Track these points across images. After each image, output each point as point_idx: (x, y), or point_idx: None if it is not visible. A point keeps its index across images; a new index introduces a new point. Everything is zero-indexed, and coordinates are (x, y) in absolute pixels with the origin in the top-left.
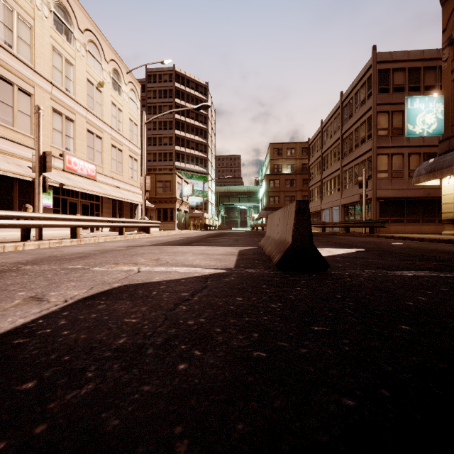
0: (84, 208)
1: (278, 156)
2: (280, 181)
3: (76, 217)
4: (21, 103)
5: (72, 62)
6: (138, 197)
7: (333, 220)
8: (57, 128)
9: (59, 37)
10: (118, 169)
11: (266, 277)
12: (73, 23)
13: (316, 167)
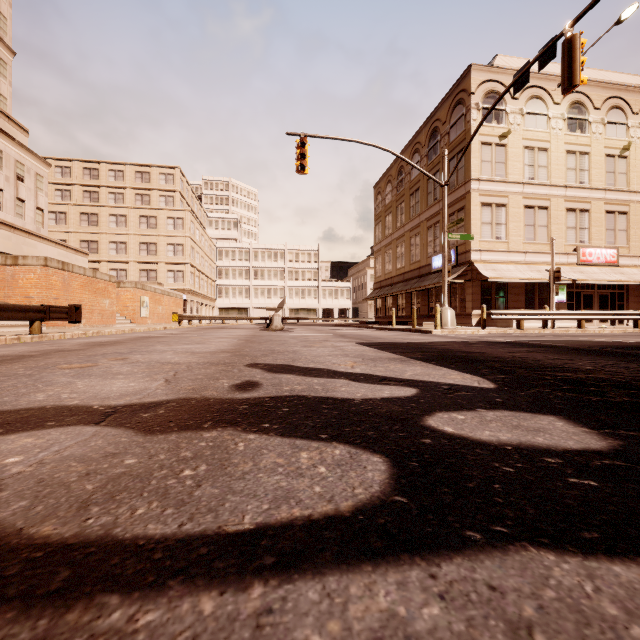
0: (601, 299)
1: None
2: None
3: (580, 312)
4: (540, 219)
5: (586, 150)
6: None
7: None
8: (571, 225)
9: (572, 137)
10: None
11: None
12: (587, 110)
13: None
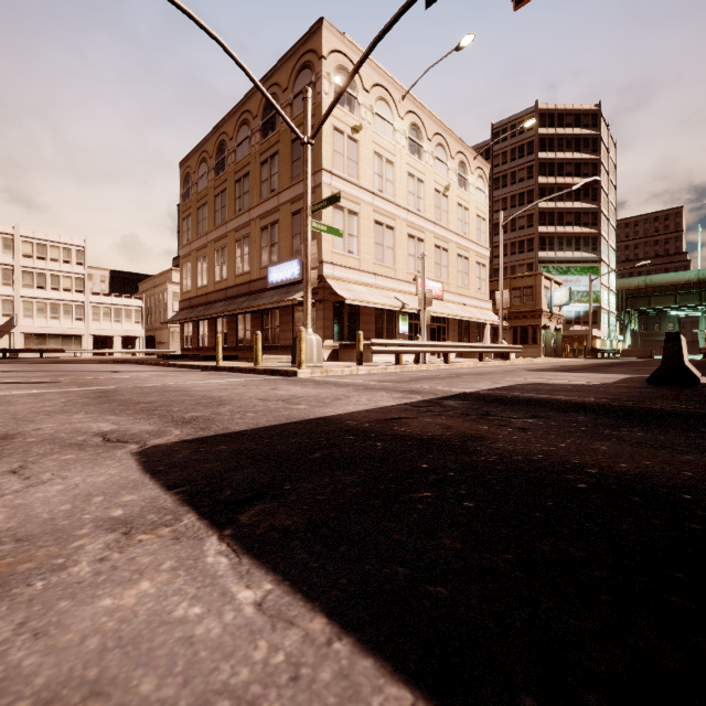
0: (431, 332)
1: None
2: None
3: (448, 344)
4: (387, 239)
5: (422, 178)
6: (487, 314)
7: None
8: (411, 252)
9: (412, 159)
10: (464, 282)
11: (631, 386)
12: (423, 137)
13: None
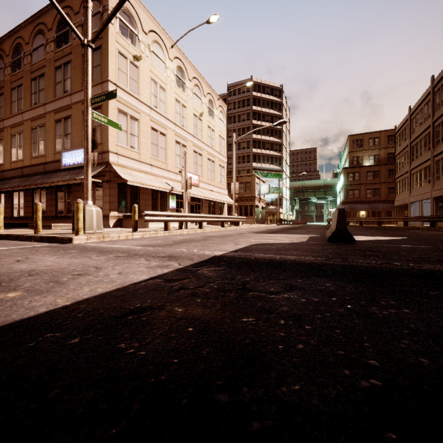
0: (191, 207)
1: (358, 148)
2: (360, 173)
3: (202, 215)
4: (161, 142)
5: (185, 104)
6: (225, 197)
7: (425, 214)
8: (178, 153)
9: (178, 90)
10: (212, 177)
11: (320, 244)
12: (186, 77)
13: (404, 157)
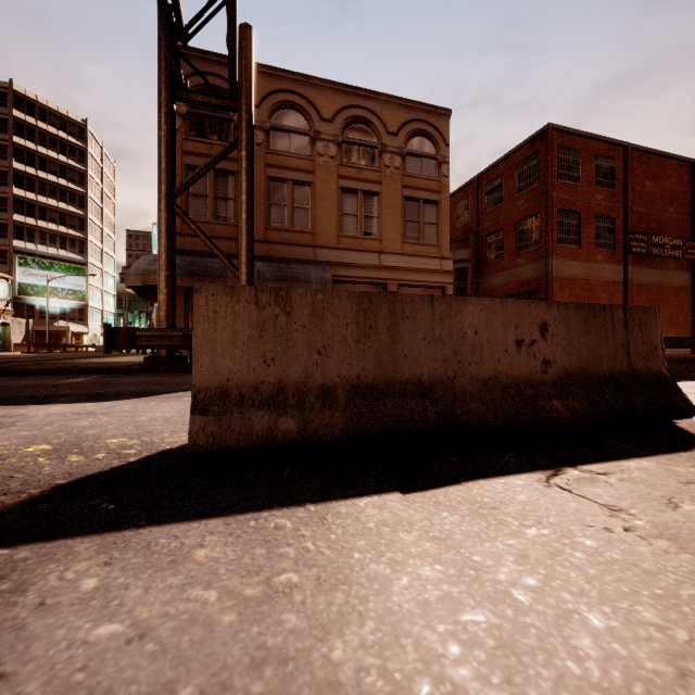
0: None
1: None
2: None
3: None
4: None
5: None
6: None
7: None
8: None
9: None
10: None
11: None
12: None
13: None
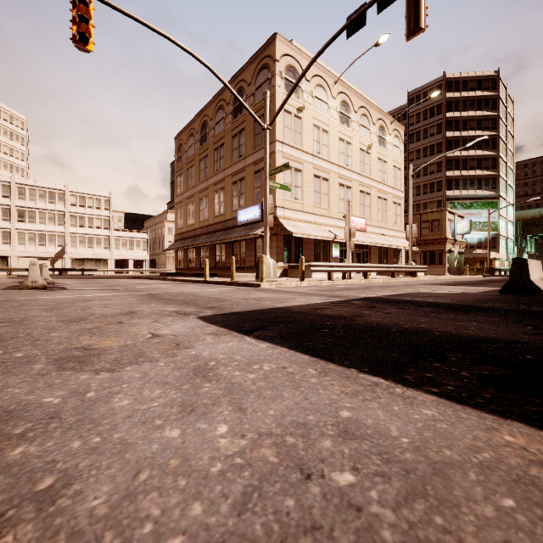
0: (357, 256)
1: None
2: None
3: (367, 265)
4: (323, 188)
5: (350, 141)
6: (402, 242)
7: None
8: (341, 197)
9: (342, 128)
10: (383, 218)
11: (487, 295)
12: (350, 110)
13: None
